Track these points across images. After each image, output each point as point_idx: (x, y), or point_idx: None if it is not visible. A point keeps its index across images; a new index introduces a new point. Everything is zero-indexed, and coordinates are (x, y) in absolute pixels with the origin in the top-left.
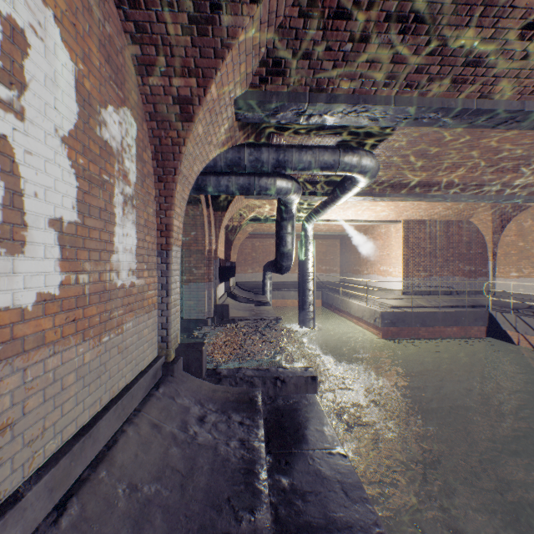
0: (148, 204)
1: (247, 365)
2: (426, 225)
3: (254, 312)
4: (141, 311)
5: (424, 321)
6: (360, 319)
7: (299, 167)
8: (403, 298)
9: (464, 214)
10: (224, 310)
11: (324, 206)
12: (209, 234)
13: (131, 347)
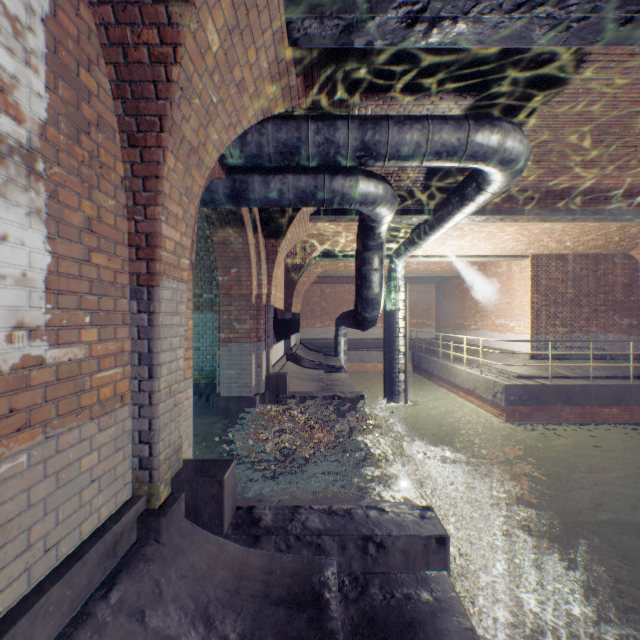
0: (97, 187)
1: (311, 486)
2: (566, 261)
3: (324, 383)
4: (70, 419)
5: (568, 398)
6: (469, 392)
7: (398, 153)
8: (537, 364)
9: (623, 244)
10: (280, 383)
11: (426, 232)
12: (257, 272)
13: (24, 514)
